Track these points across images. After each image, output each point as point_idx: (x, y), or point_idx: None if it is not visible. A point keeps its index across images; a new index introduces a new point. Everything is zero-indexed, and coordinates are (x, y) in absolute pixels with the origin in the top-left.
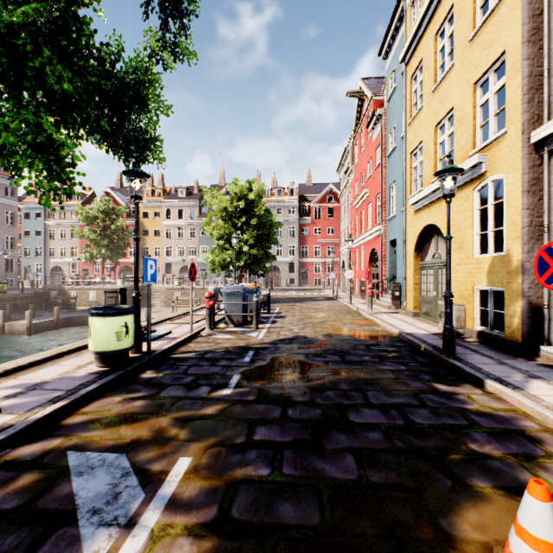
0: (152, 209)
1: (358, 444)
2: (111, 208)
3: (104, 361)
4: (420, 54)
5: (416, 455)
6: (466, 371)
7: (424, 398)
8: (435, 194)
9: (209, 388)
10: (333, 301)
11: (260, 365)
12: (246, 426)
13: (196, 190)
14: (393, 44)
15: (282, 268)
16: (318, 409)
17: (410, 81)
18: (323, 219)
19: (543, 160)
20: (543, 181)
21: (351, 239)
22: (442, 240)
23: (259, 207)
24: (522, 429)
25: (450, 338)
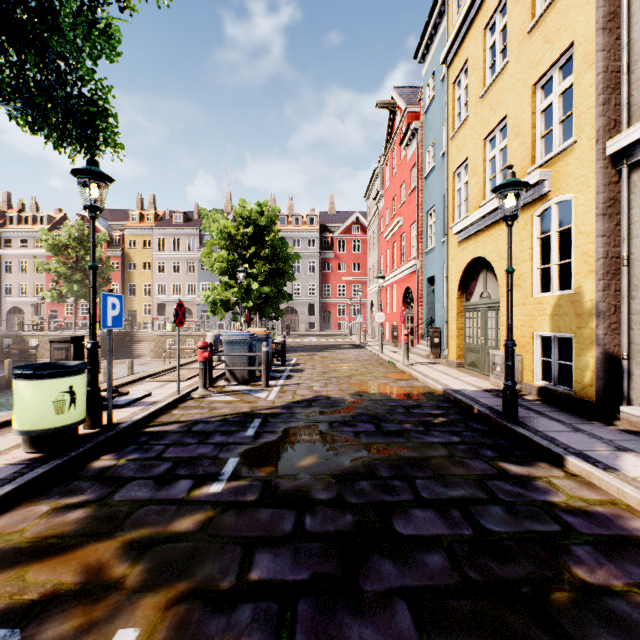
0: (141, 237)
1: (412, 579)
2: (86, 235)
3: (36, 444)
4: (465, 52)
5: (503, 597)
6: (537, 442)
7: (493, 488)
8: (484, 221)
9: (191, 482)
10: (360, 350)
11: (268, 442)
12: (240, 552)
13: (196, 215)
14: (431, 45)
15: (301, 310)
16: (349, 513)
17: (453, 87)
18: (348, 253)
19: (623, 175)
20: (623, 202)
21: (382, 276)
22: (492, 276)
23: (272, 236)
24: (635, 536)
25: (512, 398)
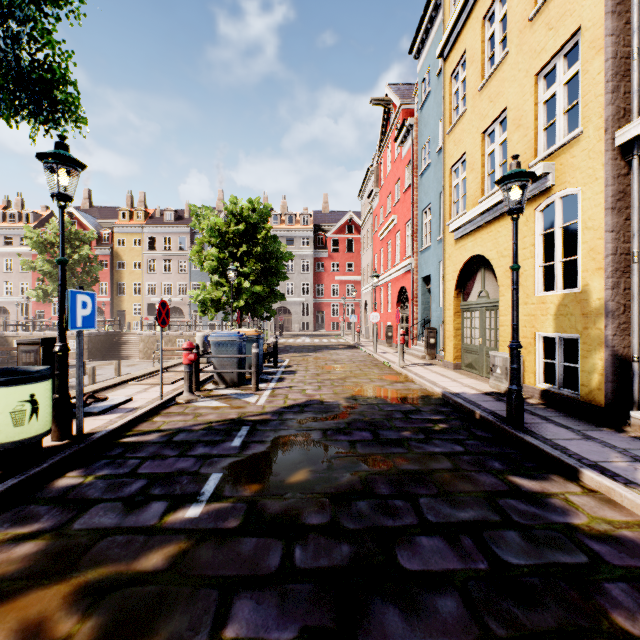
0: (130, 236)
1: (423, 634)
2: (73, 232)
3: None
4: (463, 44)
5: None
6: (548, 453)
7: (505, 507)
8: (483, 217)
9: (165, 504)
10: (354, 350)
11: (255, 453)
12: (215, 599)
13: (188, 214)
14: (427, 39)
15: (294, 310)
16: (345, 542)
17: (450, 80)
18: (342, 252)
19: (633, 167)
20: (633, 195)
21: (376, 275)
22: (491, 275)
23: (264, 233)
24: None
25: (518, 403)
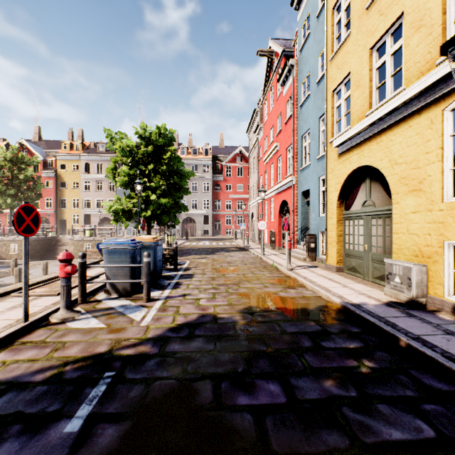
0: (70, 162)
1: None
2: (20, 158)
3: None
4: None
5: None
6: None
7: None
8: (372, 128)
9: None
10: (245, 252)
11: None
12: None
13: None
14: None
15: (198, 220)
16: None
17: (332, 12)
18: (234, 176)
19: None
20: None
21: (264, 190)
22: (378, 185)
23: (169, 154)
24: None
25: None
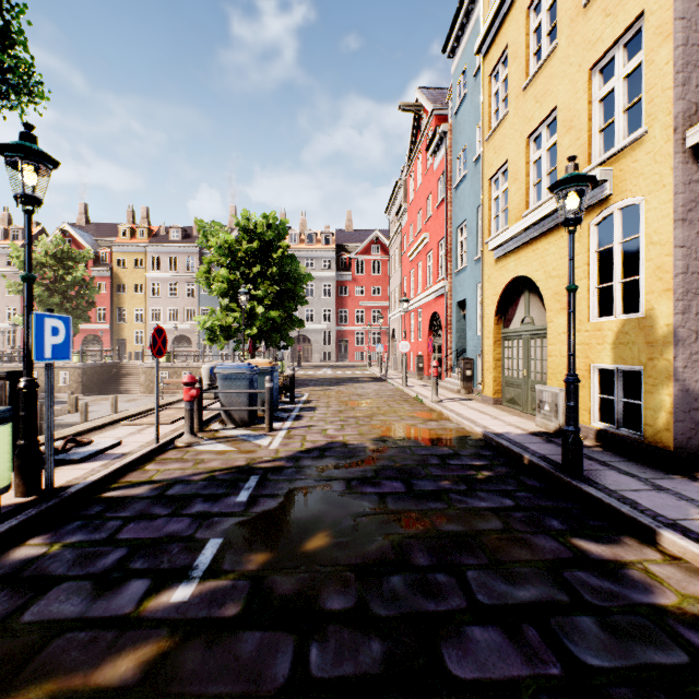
0: (132, 256)
1: None
2: (66, 251)
3: None
4: (504, 39)
5: None
6: (615, 508)
7: (574, 582)
8: (527, 233)
9: (146, 584)
10: (381, 383)
11: (265, 511)
12: None
13: (196, 232)
14: (463, 36)
15: (315, 338)
16: (375, 637)
17: (489, 80)
18: (367, 275)
19: None
20: None
21: (406, 299)
22: (536, 299)
23: (280, 252)
24: None
25: (576, 447)
